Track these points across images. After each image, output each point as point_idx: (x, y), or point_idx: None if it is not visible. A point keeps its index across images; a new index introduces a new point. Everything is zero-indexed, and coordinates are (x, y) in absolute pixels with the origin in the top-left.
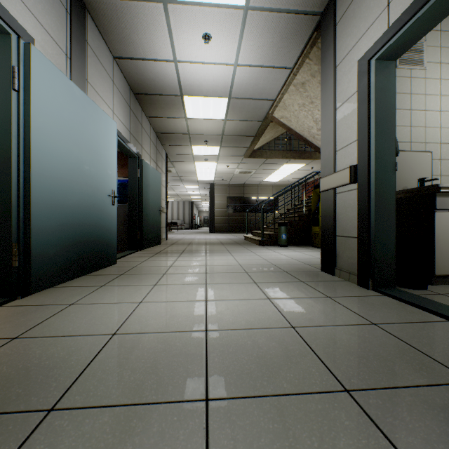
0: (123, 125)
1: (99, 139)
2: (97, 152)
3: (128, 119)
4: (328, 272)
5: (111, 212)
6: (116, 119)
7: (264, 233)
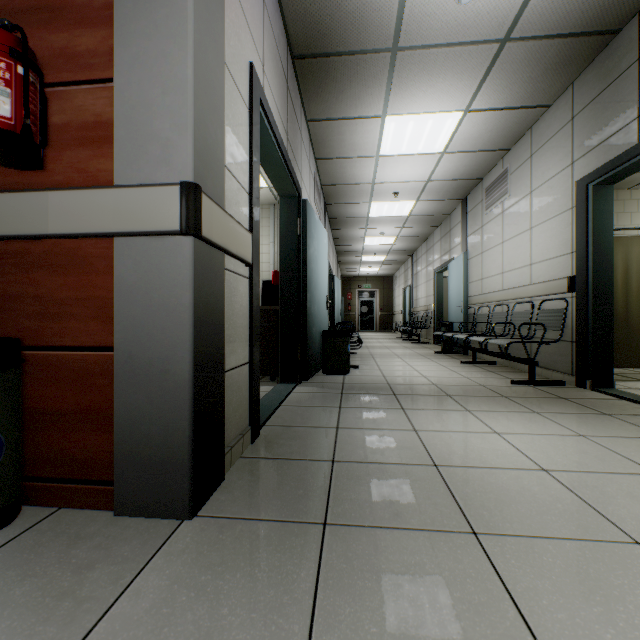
0: None
1: None
2: None
3: None
4: (217, 485)
5: None
6: None
7: None
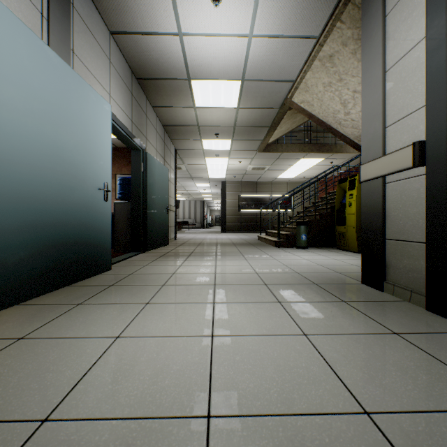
0: (122, 112)
1: (86, 121)
2: (84, 136)
3: (129, 106)
4: (374, 286)
5: (103, 209)
6: (113, 104)
7: (281, 233)
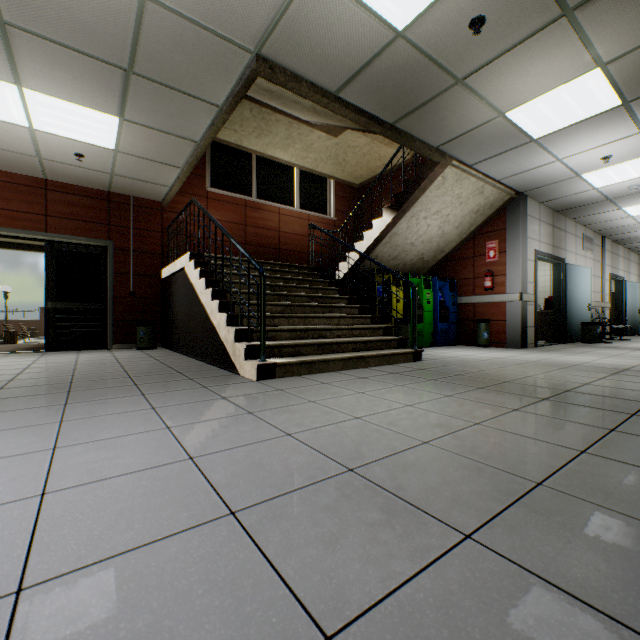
0: None
1: None
2: None
3: None
4: (525, 348)
5: None
6: None
7: (385, 339)
